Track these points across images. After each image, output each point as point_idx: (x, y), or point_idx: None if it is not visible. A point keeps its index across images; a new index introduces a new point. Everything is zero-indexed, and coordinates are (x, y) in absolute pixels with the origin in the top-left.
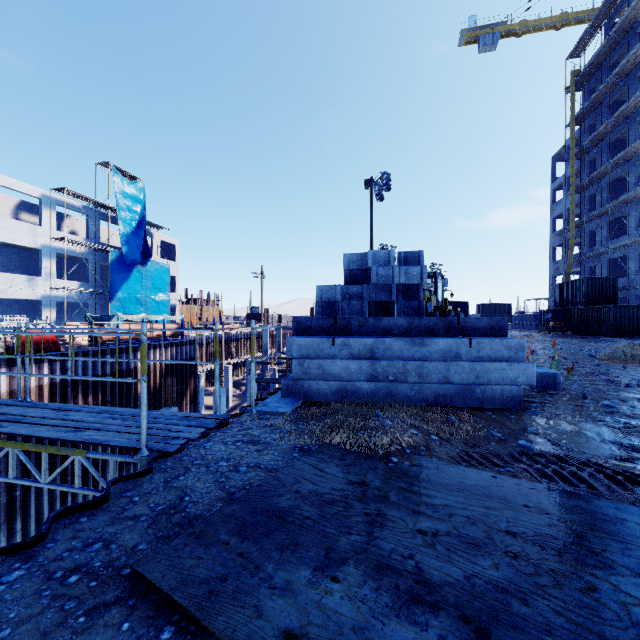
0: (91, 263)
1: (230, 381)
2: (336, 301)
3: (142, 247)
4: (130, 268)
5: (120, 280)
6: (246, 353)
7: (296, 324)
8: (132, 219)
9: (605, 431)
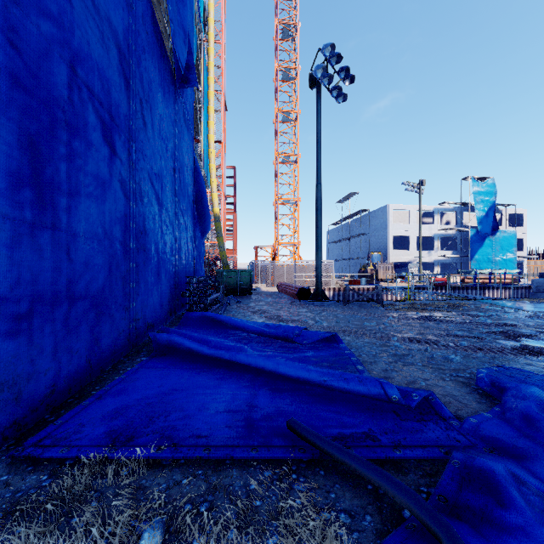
0: (458, 239)
1: None
2: None
3: (492, 223)
4: (483, 239)
5: (476, 247)
6: None
7: (540, 275)
8: (484, 207)
9: None
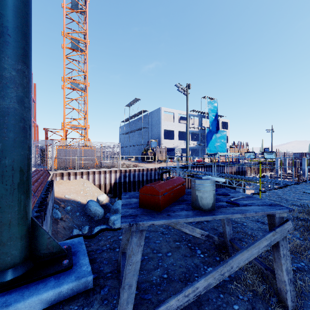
0: (199, 134)
1: (257, 184)
2: None
3: (216, 126)
4: (212, 135)
5: (209, 140)
6: (263, 172)
7: None
8: (213, 115)
9: None
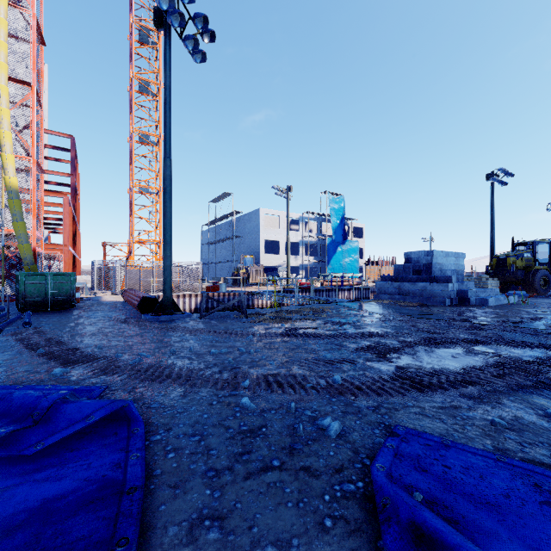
0: (318, 246)
1: None
2: (400, 270)
3: (342, 234)
4: (336, 247)
5: (331, 254)
6: None
7: (381, 278)
8: (337, 219)
9: (452, 309)
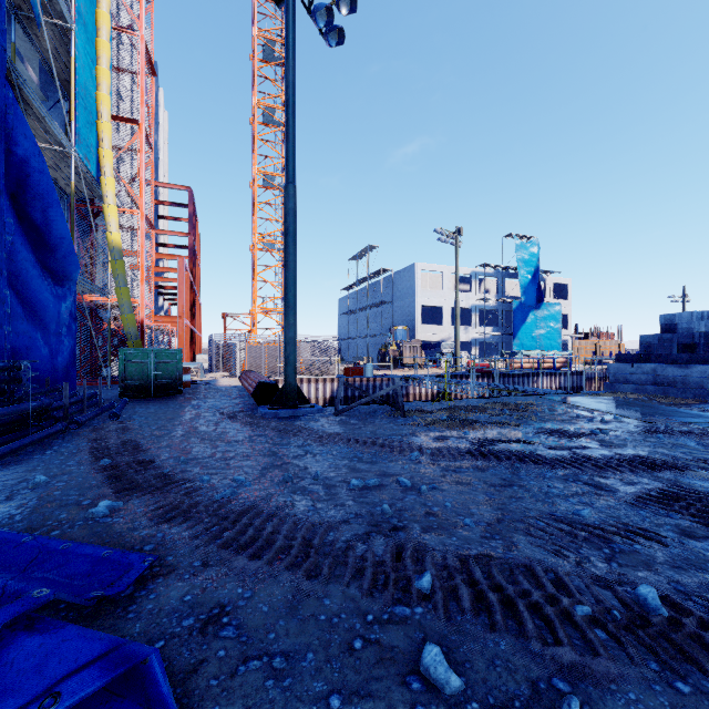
0: (499, 312)
1: None
2: (653, 344)
3: (536, 294)
4: (527, 313)
5: (519, 323)
6: None
7: (617, 357)
8: (528, 273)
9: None
